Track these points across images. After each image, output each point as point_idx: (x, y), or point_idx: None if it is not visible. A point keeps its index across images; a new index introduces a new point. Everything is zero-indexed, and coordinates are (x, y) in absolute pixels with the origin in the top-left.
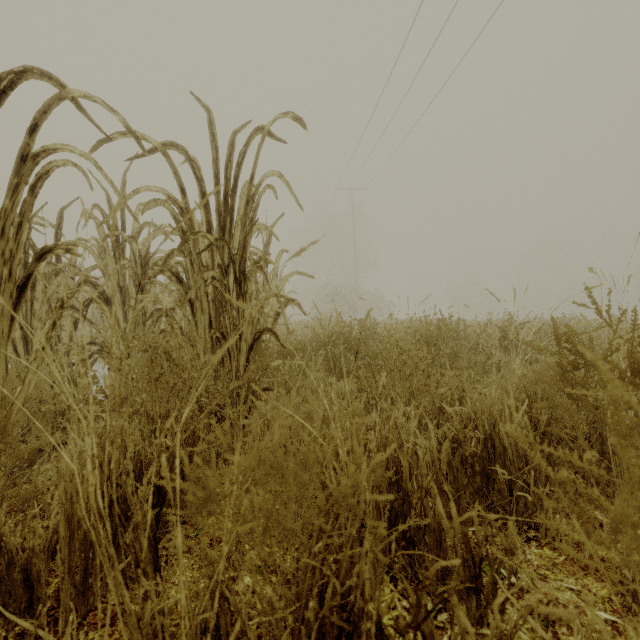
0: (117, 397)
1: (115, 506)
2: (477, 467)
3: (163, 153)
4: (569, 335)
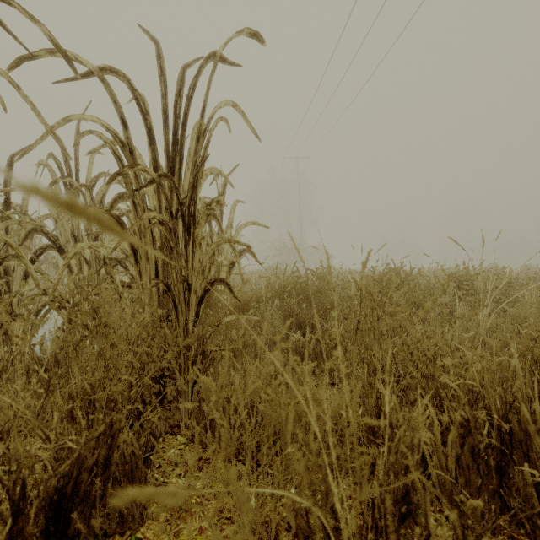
0: None
1: None
2: (490, 461)
3: (100, 79)
4: None
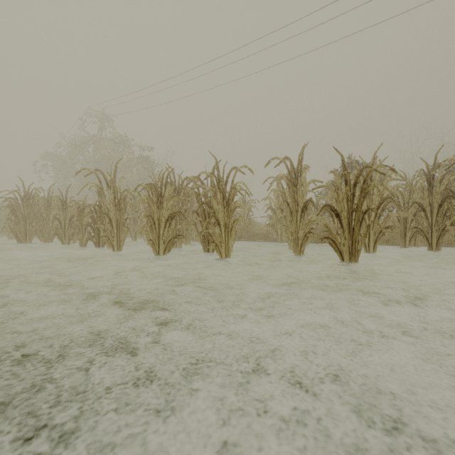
0: None
1: None
2: None
3: None
4: None
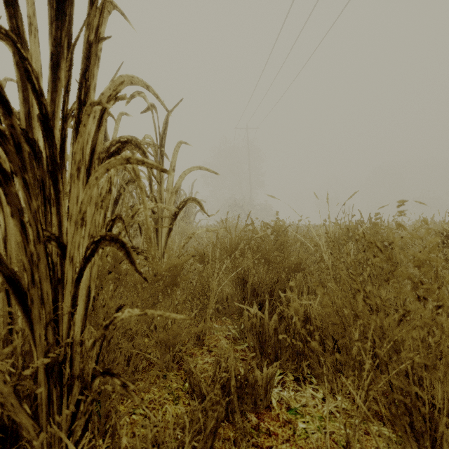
0: None
1: None
2: None
3: None
4: None
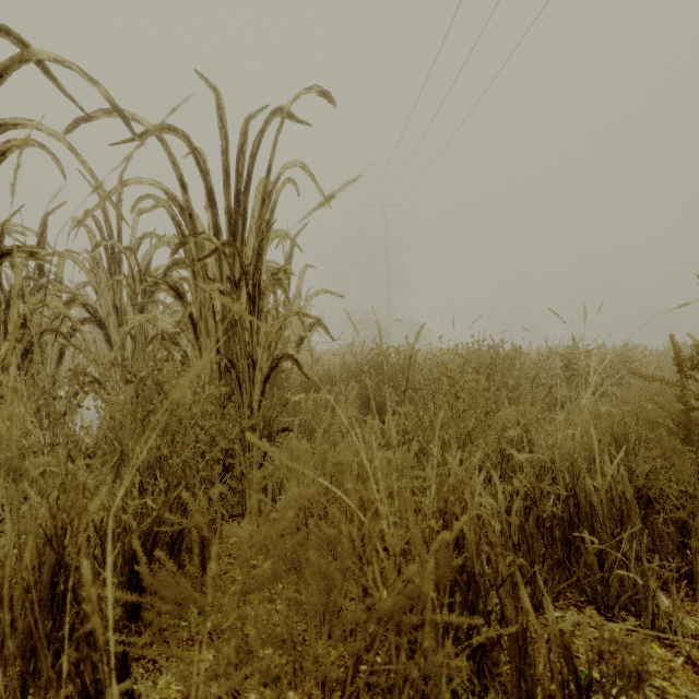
0: (14, 457)
1: (9, 644)
2: (556, 532)
3: (158, 138)
4: (697, 359)
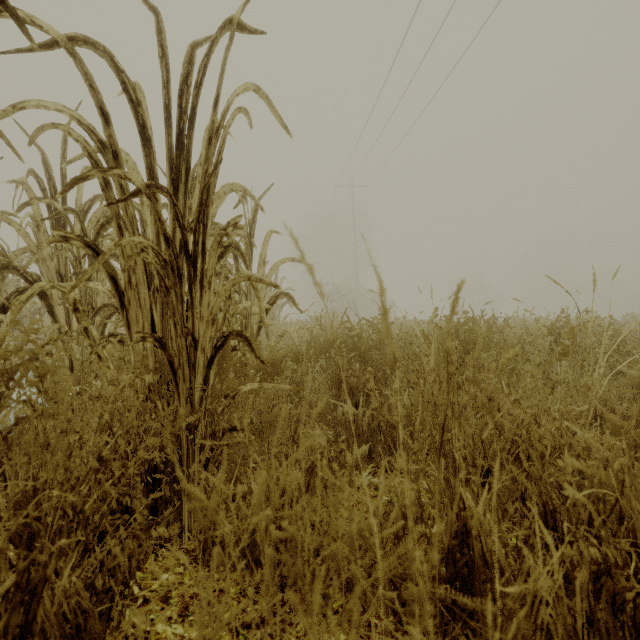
0: None
1: None
2: (638, 615)
3: (69, 52)
4: None
